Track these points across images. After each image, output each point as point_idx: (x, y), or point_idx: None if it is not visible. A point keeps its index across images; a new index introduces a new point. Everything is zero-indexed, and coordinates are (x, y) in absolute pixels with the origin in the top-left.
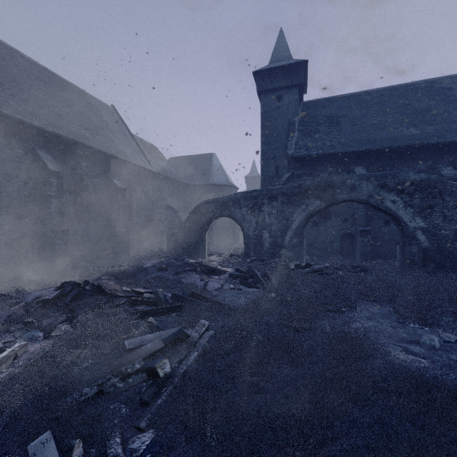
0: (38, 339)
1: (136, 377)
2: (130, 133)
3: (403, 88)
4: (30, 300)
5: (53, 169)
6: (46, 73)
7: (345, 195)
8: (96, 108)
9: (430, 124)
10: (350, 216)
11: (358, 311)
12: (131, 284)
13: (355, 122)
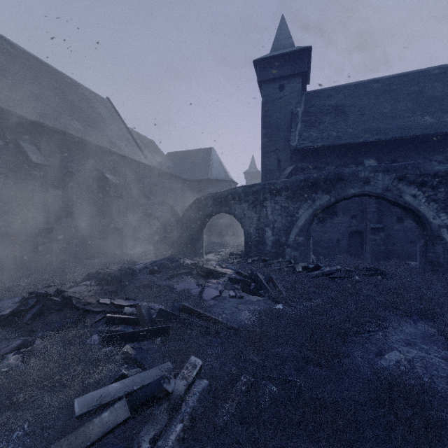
0: None
1: None
2: (125, 126)
3: (414, 75)
4: None
5: (37, 161)
6: (36, 61)
7: (358, 189)
8: (89, 99)
9: None
10: (359, 211)
11: (391, 331)
12: (115, 292)
13: (364, 111)
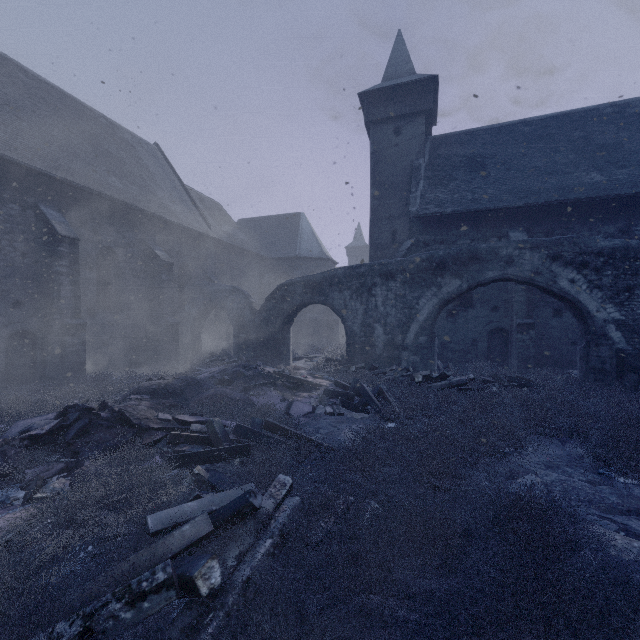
0: (14, 504)
1: (156, 598)
2: (181, 183)
3: (579, 115)
4: (15, 433)
5: (64, 233)
6: (58, 95)
7: (499, 271)
8: (131, 146)
9: (622, 167)
10: (502, 302)
11: (530, 453)
12: (175, 407)
13: (510, 165)
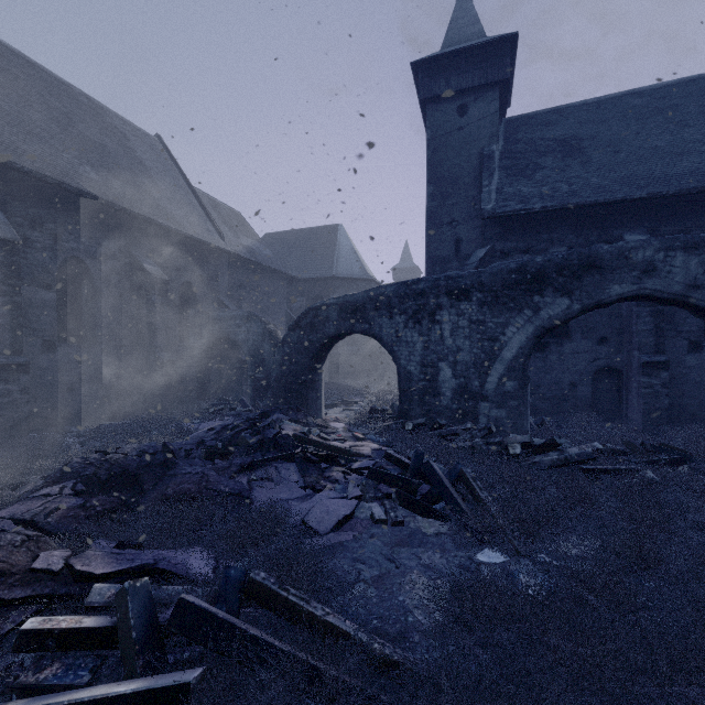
0: None
1: None
2: (187, 183)
3: None
4: None
5: None
6: (20, 61)
7: (631, 284)
8: (121, 134)
9: None
10: (613, 331)
11: None
12: (112, 512)
13: (618, 146)
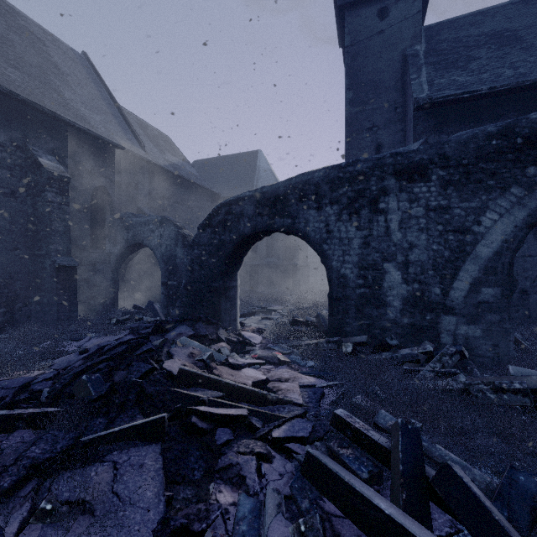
0: None
1: None
2: (110, 96)
3: None
4: None
5: None
6: None
7: None
8: (37, 38)
9: None
10: None
11: None
12: None
13: None
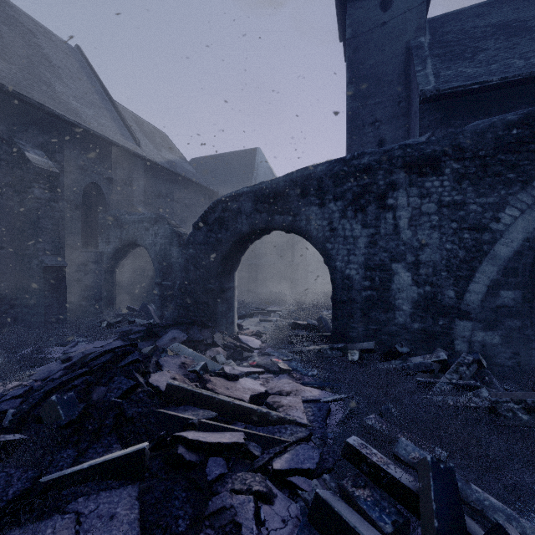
0: None
1: None
2: (104, 91)
3: None
4: None
5: None
6: None
7: None
8: (27, 30)
9: None
10: None
11: None
12: None
13: None
